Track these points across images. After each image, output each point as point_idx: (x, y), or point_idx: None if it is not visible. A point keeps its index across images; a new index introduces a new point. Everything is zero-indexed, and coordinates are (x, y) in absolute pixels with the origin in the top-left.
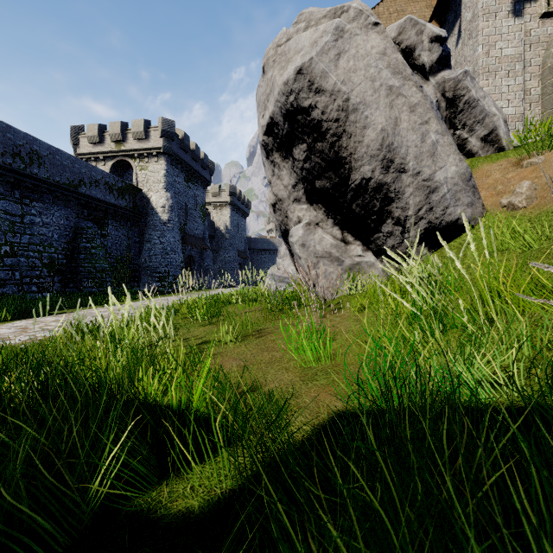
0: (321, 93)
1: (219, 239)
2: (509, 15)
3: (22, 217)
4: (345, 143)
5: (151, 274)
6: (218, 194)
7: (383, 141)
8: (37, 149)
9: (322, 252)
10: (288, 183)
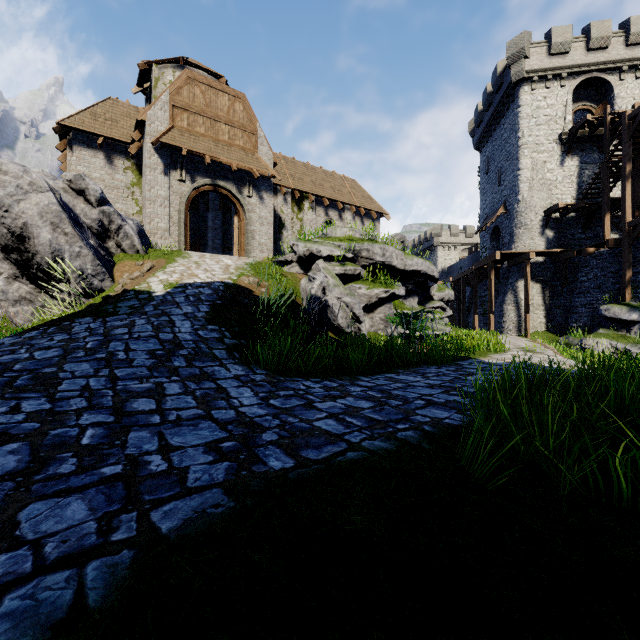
0: (10, 213)
1: None
2: (162, 173)
3: None
4: (28, 241)
5: None
6: None
7: (51, 245)
8: None
9: (19, 297)
10: None
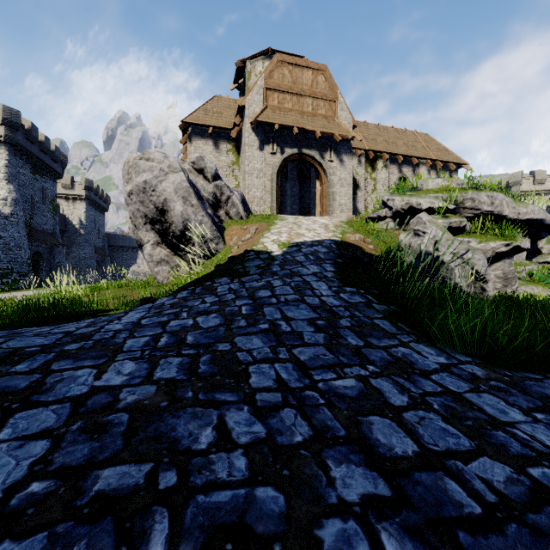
0: (155, 192)
1: (72, 234)
2: (258, 149)
3: None
4: (167, 213)
5: None
6: (70, 186)
7: (182, 216)
8: None
9: (160, 259)
10: (141, 222)
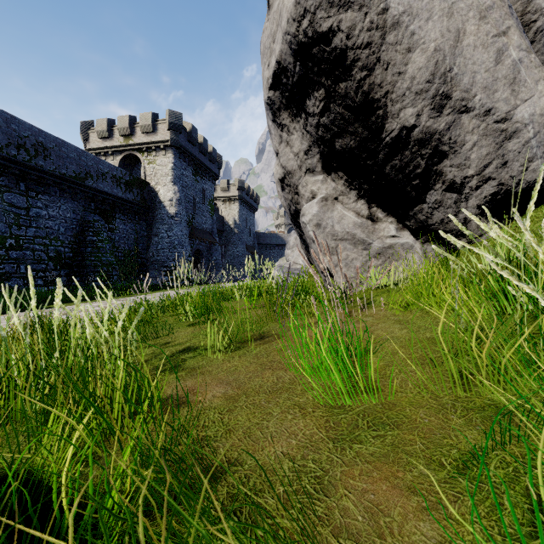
0: (347, 7)
1: (228, 234)
2: None
3: (28, 209)
4: (378, 79)
5: (159, 268)
6: (226, 189)
7: (436, 67)
8: (43, 140)
9: (343, 233)
10: (299, 149)
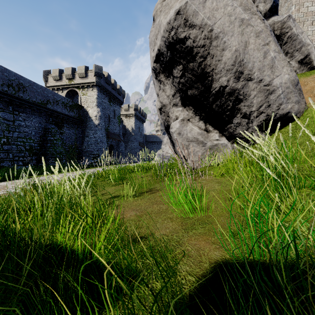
0: (193, 27)
1: (128, 135)
2: None
3: (14, 122)
4: (209, 62)
5: (89, 155)
6: (127, 110)
7: (236, 58)
8: (22, 82)
9: (192, 138)
10: (169, 94)
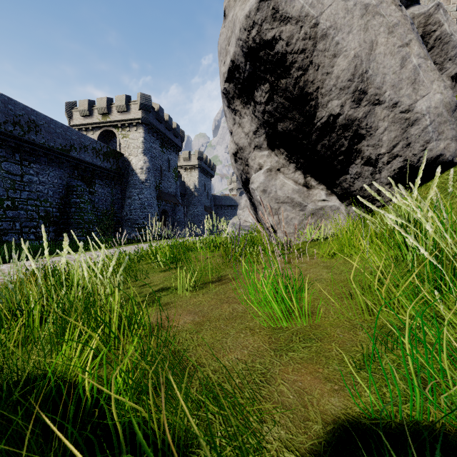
0: (286, 21)
1: (189, 197)
2: None
3: (22, 176)
4: (311, 77)
5: (131, 225)
6: (188, 159)
7: (355, 69)
8: (34, 118)
9: (284, 198)
10: (249, 130)
